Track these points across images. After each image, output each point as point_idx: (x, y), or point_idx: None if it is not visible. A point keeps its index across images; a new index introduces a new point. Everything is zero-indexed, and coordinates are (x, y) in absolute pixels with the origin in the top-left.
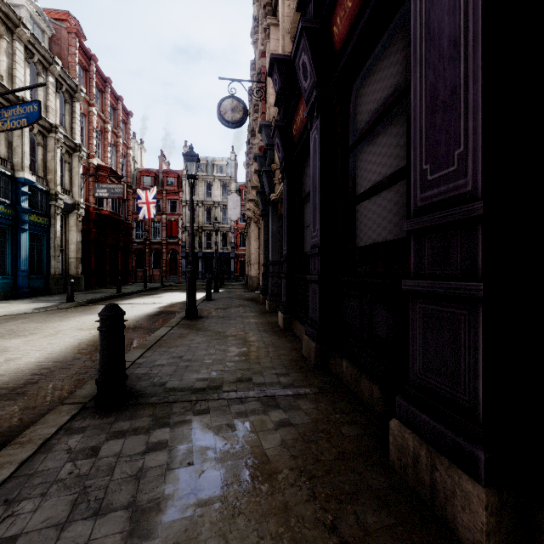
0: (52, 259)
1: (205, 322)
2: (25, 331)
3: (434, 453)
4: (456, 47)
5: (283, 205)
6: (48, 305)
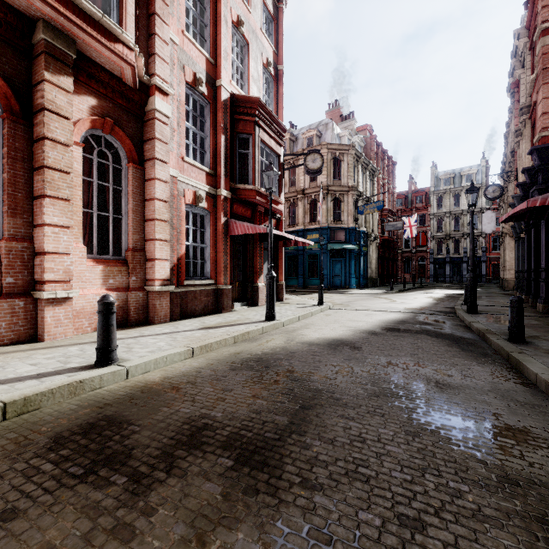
0: (368, 269)
1: (479, 299)
2: (403, 297)
3: (539, 304)
4: (543, 246)
5: (525, 246)
6: (385, 291)
